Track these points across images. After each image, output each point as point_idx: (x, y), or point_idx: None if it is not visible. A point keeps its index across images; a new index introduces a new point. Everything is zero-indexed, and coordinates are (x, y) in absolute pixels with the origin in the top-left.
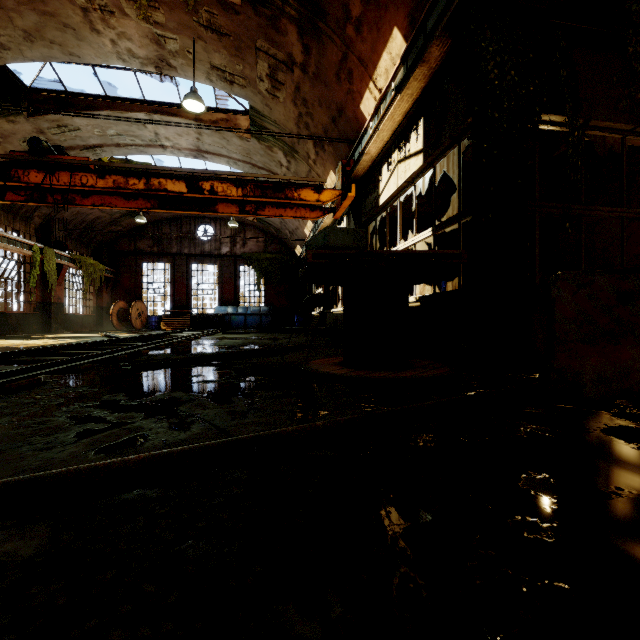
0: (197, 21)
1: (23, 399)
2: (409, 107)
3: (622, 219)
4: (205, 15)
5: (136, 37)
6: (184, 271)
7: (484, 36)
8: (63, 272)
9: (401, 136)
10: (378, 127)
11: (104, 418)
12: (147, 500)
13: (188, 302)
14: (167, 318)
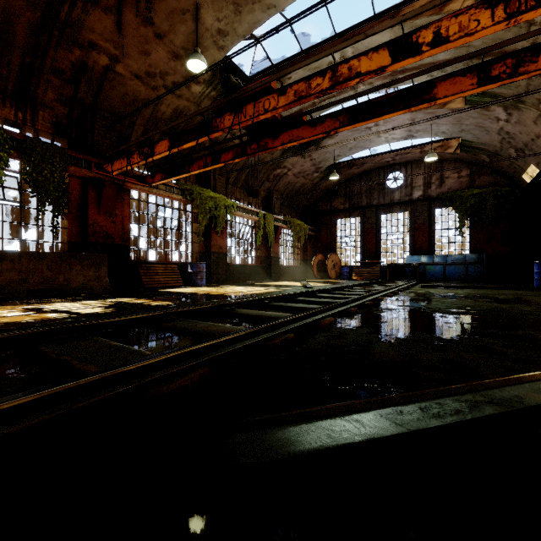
0: None
1: None
2: None
3: None
4: None
5: None
6: (373, 222)
7: None
8: (279, 232)
9: None
10: None
11: None
12: None
13: (377, 253)
14: (357, 269)
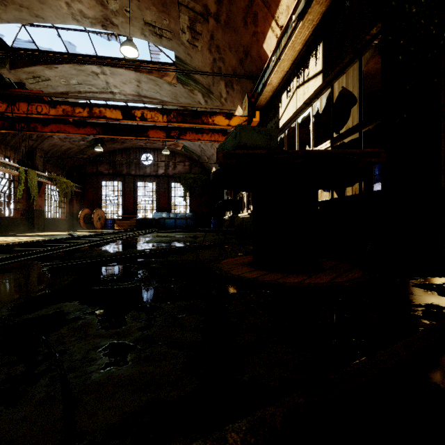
0: None
1: None
2: (309, 34)
3: None
4: None
5: None
6: (131, 187)
7: None
8: (43, 187)
9: (300, 64)
10: (280, 58)
11: None
12: None
13: (134, 209)
14: (119, 221)
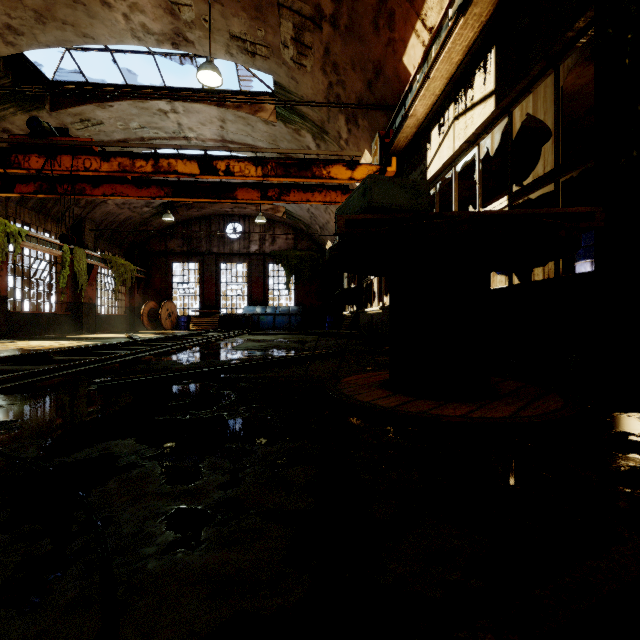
0: None
1: None
2: (474, 37)
3: None
4: None
5: (149, 8)
6: (213, 270)
7: None
8: (94, 272)
9: (459, 84)
10: (428, 75)
11: None
12: None
13: (217, 302)
14: (196, 318)
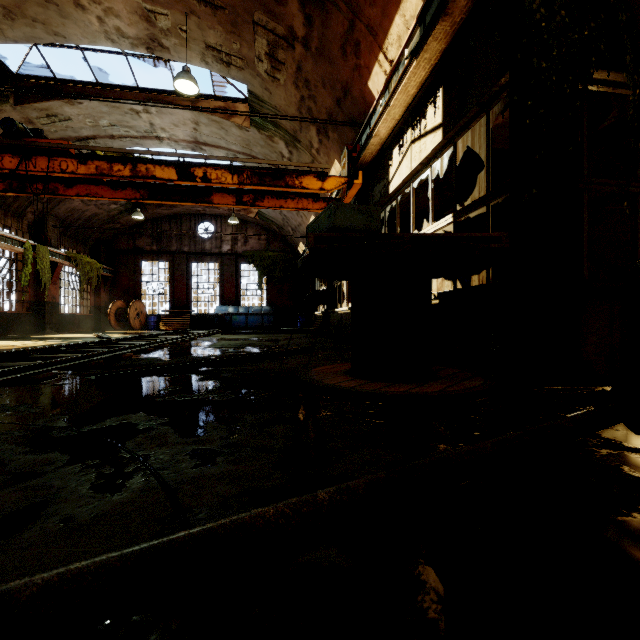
0: None
1: None
2: (426, 76)
3: None
4: None
5: (124, 13)
6: (184, 270)
7: None
8: (58, 270)
9: (415, 112)
10: (389, 103)
11: (7, 464)
12: None
13: (188, 302)
14: (166, 318)
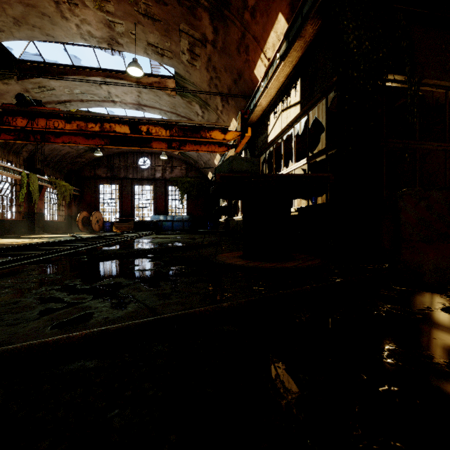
0: (137, 10)
1: (4, 284)
2: (290, 71)
3: (445, 151)
4: (143, 6)
5: (94, 22)
6: (129, 190)
7: (346, 16)
8: (43, 191)
9: (284, 92)
10: (267, 86)
11: (62, 299)
12: (86, 370)
13: (132, 212)
14: (117, 223)
